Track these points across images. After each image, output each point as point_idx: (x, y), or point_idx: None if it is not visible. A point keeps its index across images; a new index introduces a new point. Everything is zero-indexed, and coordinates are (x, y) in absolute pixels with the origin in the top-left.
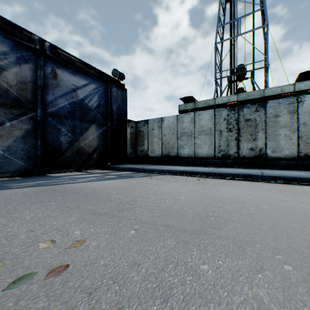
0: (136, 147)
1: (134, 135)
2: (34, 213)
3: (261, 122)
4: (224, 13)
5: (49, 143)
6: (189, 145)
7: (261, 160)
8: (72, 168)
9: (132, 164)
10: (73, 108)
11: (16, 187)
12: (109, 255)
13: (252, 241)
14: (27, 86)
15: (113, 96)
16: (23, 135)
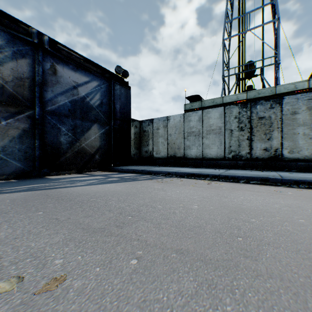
0: (141, 148)
1: (138, 135)
2: (12, 228)
3: (276, 120)
4: (232, 9)
5: (48, 143)
6: (196, 145)
7: (277, 161)
8: (73, 170)
9: (137, 166)
10: (74, 107)
11: (7, 191)
12: (96, 310)
13: (311, 284)
14: (25, 83)
15: (116, 94)
16: (19, 135)
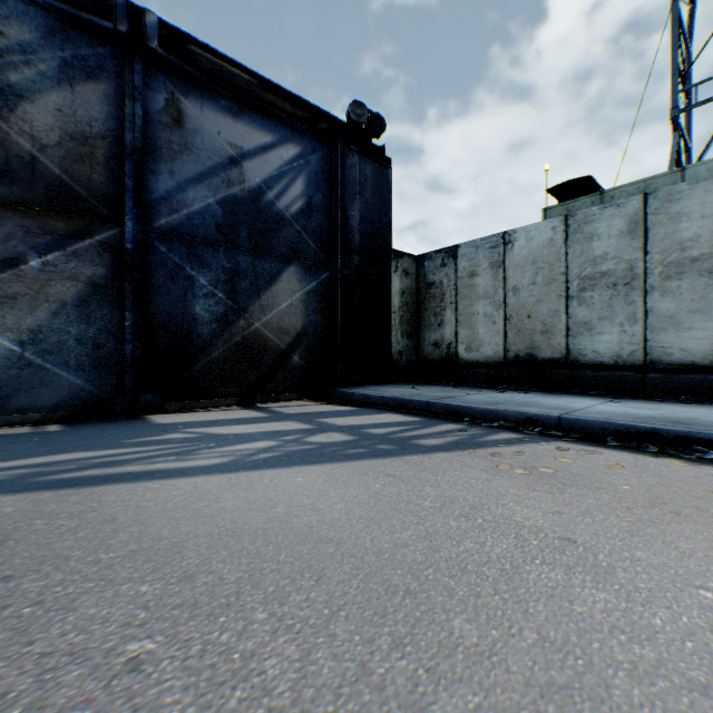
0: (420, 333)
1: (412, 297)
2: None
3: None
4: None
5: (160, 321)
6: (617, 320)
7: None
8: (230, 397)
9: (408, 386)
10: (231, 217)
11: None
12: None
13: None
14: (94, 151)
15: (349, 179)
16: (79, 298)
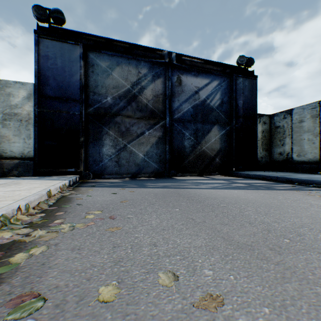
0: (271, 149)
1: (267, 133)
2: (159, 218)
3: None
4: None
5: (175, 148)
6: None
7: None
8: (195, 173)
9: (266, 171)
10: (195, 111)
11: (150, 186)
12: None
13: None
14: (159, 98)
15: (238, 88)
16: (156, 142)
